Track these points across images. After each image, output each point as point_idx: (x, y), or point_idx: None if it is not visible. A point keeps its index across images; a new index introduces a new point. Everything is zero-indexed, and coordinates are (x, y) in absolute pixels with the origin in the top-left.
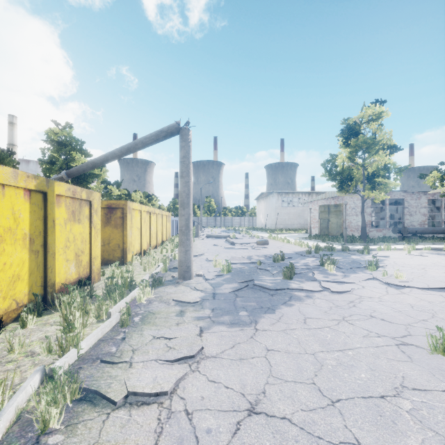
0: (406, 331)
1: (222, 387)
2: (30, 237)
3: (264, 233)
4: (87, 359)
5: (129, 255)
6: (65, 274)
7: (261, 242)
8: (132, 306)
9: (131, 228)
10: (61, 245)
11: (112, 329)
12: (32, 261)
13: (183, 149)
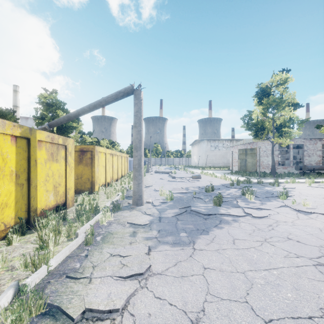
0: (320, 252)
1: (167, 304)
2: (16, 173)
3: (197, 169)
4: (55, 274)
5: (96, 186)
6: (45, 202)
7: (195, 176)
8: (96, 228)
9: (98, 166)
10: (42, 179)
11: (79, 247)
12: (18, 192)
13: (136, 105)
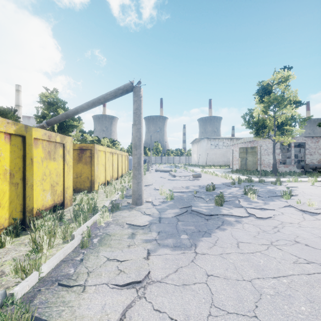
0: None
1: (167, 318)
2: (10, 172)
3: (197, 168)
4: (47, 280)
5: (96, 185)
6: (42, 201)
7: (195, 175)
8: (93, 229)
9: (97, 164)
10: (38, 178)
11: (74, 250)
12: (12, 192)
13: (136, 102)
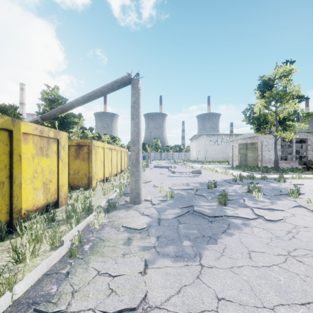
0: None
1: None
2: None
3: (196, 164)
4: (22, 303)
5: (94, 182)
6: (33, 201)
7: (195, 171)
8: (86, 232)
9: (95, 161)
10: (28, 176)
11: (61, 260)
12: None
13: (134, 95)
